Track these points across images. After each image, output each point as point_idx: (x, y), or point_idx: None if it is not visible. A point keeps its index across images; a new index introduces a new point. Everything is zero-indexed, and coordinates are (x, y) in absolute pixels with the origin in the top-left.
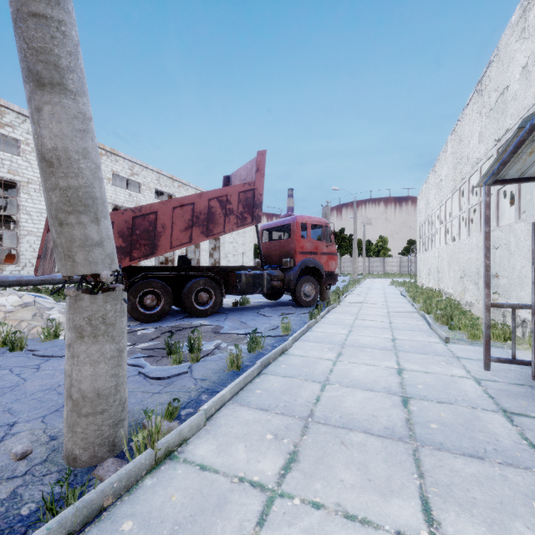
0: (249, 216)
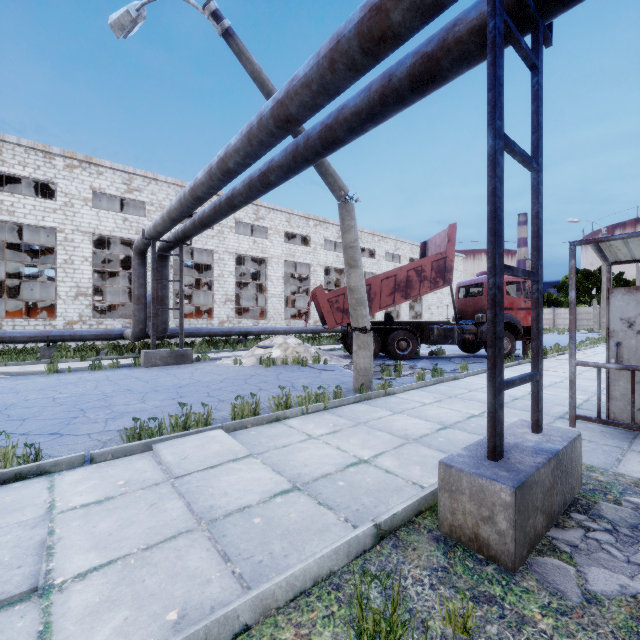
0: (441, 280)
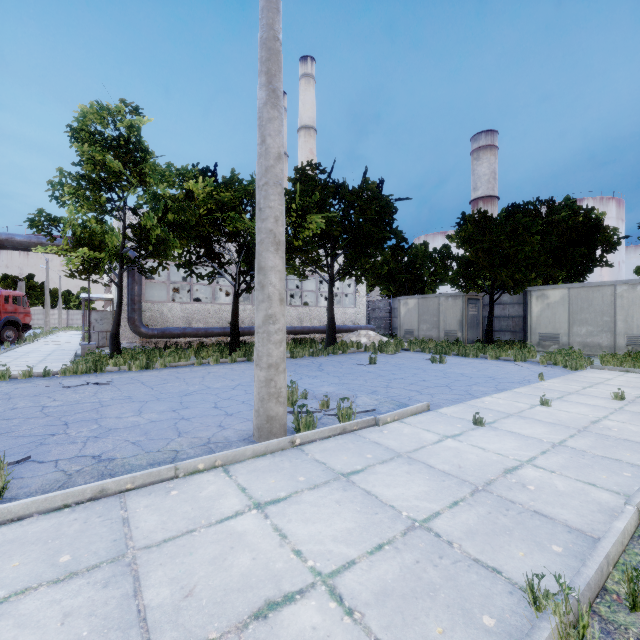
0: None
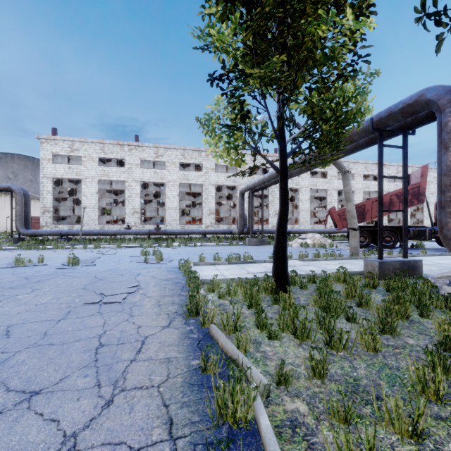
0: (415, 200)
